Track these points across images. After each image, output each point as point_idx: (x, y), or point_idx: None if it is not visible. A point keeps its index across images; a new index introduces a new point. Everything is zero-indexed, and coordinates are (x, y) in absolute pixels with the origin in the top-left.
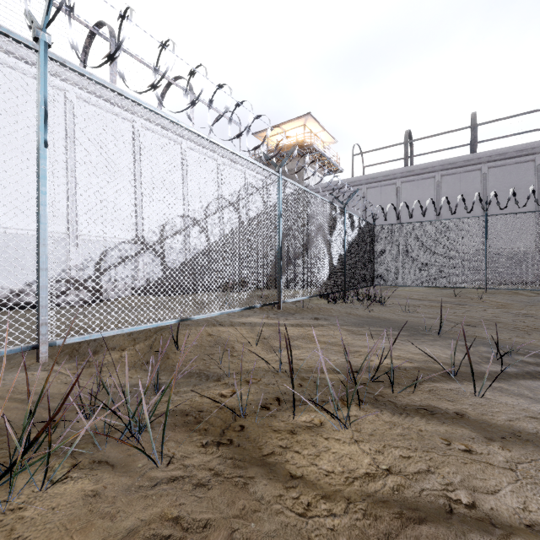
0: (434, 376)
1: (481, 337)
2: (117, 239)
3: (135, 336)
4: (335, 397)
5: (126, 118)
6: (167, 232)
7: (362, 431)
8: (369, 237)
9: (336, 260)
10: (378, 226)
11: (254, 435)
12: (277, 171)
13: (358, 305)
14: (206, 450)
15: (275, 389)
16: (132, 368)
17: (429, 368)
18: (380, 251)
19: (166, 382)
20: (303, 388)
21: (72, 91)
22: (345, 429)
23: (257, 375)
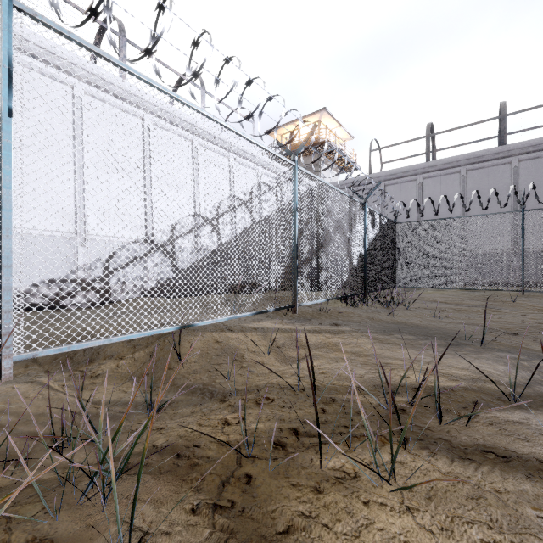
0: (490, 401)
1: (532, 349)
2: (104, 231)
3: (135, 342)
4: (373, 436)
5: (135, 114)
6: (177, 232)
7: (414, 489)
8: (390, 235)
9: (356, 259)
10: (400, 224)
11: (264, 494)
12: (292, 160)
13: (379, 308)
14: (196, 520)
15: (292, 416)
16: (129, 380)
17: (480, 389)
18: (402, 251)
19: (163, 400)
20: (327, 416)
21: (80, 87)
22: (390, 485)
23: (270, 394)
